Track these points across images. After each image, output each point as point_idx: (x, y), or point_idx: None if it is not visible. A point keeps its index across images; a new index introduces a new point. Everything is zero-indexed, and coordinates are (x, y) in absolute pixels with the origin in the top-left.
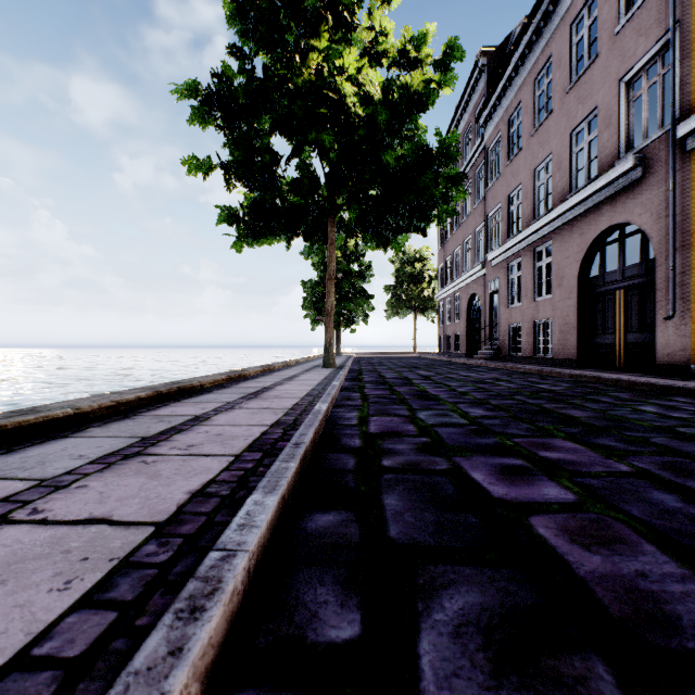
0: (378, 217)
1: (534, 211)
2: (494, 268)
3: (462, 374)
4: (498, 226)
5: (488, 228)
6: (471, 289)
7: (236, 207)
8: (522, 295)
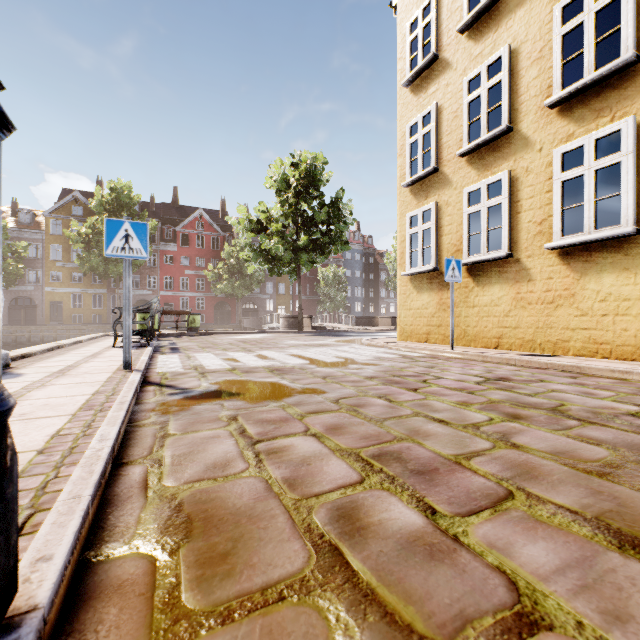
0: None
1: None
2: None
3: None
4: None
5: None
6: None
7: None
8: None
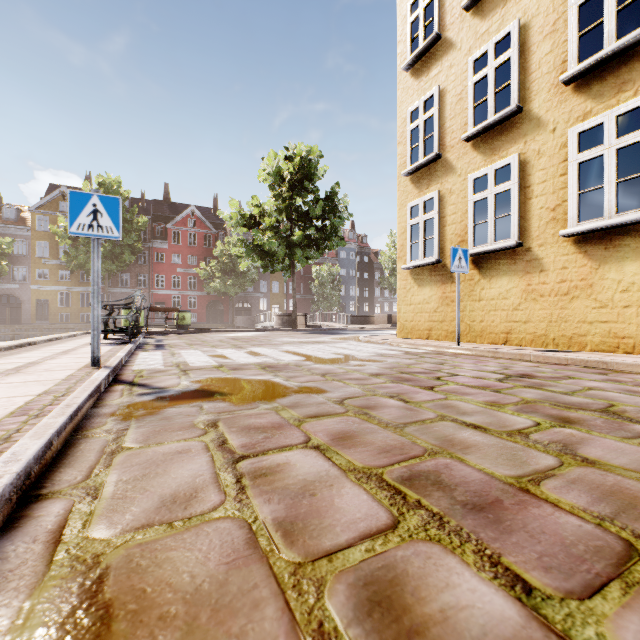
0: None
1: None
2: None
3: None
4: None
5: None
6: None
7: None
8: None
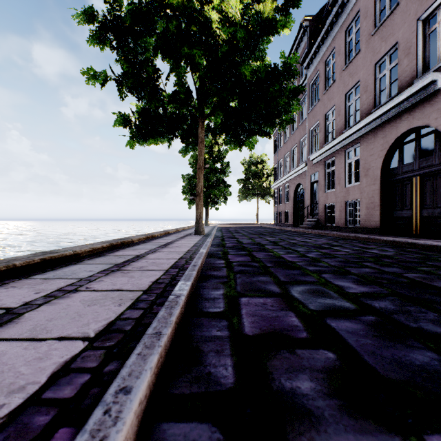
0: (236, 122)
1: (345, 123)
2: (314, 165)
3: (299, 239)
4: (317, 136)
5: (309, 138)
6: (297, 180)
7: (128, 114)
8: (336, 183)
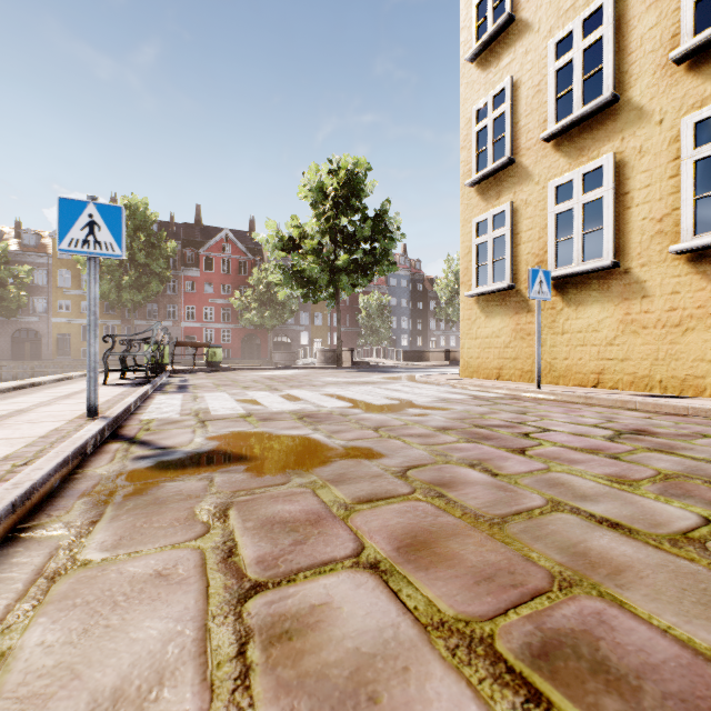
0: None
1: None
2: None
3: None
4: None
5: None
6: None
7: None
8: None
